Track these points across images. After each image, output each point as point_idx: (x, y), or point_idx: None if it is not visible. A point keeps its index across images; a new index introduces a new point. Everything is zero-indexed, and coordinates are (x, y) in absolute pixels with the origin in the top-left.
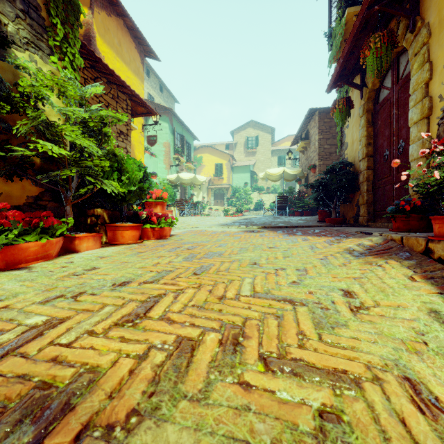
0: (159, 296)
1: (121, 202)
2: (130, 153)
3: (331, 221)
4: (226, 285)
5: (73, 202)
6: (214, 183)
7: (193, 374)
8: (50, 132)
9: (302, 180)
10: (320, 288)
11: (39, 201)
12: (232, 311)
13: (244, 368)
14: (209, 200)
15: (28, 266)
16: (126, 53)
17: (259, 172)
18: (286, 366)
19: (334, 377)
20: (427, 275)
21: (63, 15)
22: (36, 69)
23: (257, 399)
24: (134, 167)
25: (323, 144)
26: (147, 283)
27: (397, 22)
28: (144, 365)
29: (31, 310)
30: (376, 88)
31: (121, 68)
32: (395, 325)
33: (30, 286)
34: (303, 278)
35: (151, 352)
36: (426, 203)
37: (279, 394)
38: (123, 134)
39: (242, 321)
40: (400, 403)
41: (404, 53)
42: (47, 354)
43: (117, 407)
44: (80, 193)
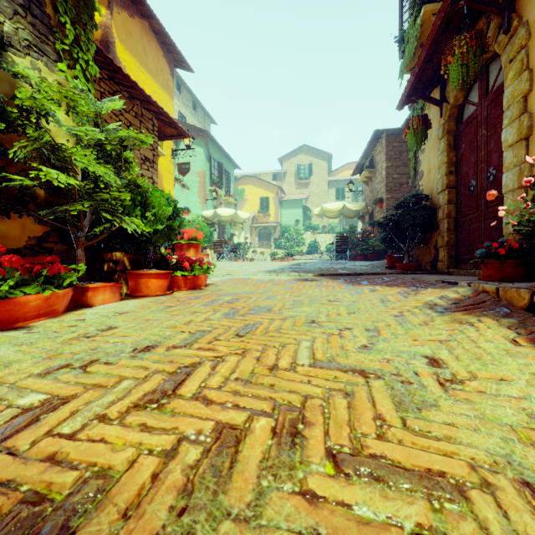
0: (192, 366)
1: (146, 245)
2: (156, 184)
3: (403, 267)
4: (278, 350)
5: (86, 244)
6: (258, 221)
7: (238, 479)
8: (57, 158)
9: (366, 217)
10: (397, 354)
11: (43, 243)
12: (287, 386)
13: (307, 470)
14: (253, 242)
15: (28, 324)
16: (152, 62)
17: (313, 207)
18: (364, 467)
19: (429, 483)
20: (534, 338)
21: (73, 12)
22: (39, 79)
23: (327, 517)
24: (161, 201)
25: (392, 173)
26: (177, 348)
27: (486, 21)
28: (172, 466)
29: (26, 385)
30: (459, 104)
31: (146, 81)
32: (500, 405)
33: (27, 352)
34: (375, 341)
35: (182, 446)
36: (524, 245)
37: (358, 509)
38: (148, 161)
39: (301, 401)
40: (523, 521)
41: (495, 60)
42: (42, 450)
43: (134, 532)
44: (94, 233)
